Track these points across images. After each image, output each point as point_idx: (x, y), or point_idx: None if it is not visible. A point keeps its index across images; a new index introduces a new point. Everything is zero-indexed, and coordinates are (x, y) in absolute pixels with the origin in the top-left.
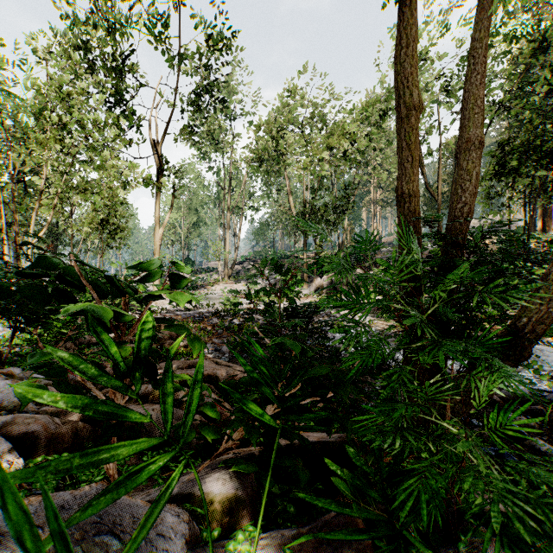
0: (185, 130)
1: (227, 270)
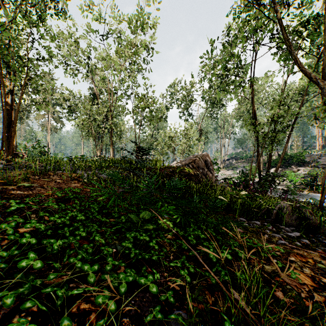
0: (208, 116)
1: (222, 164)
